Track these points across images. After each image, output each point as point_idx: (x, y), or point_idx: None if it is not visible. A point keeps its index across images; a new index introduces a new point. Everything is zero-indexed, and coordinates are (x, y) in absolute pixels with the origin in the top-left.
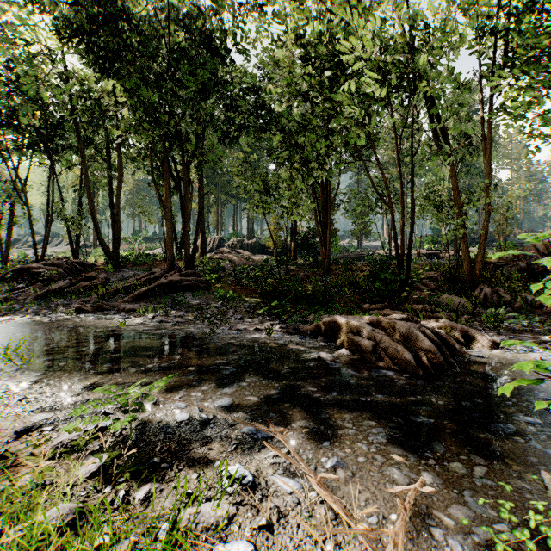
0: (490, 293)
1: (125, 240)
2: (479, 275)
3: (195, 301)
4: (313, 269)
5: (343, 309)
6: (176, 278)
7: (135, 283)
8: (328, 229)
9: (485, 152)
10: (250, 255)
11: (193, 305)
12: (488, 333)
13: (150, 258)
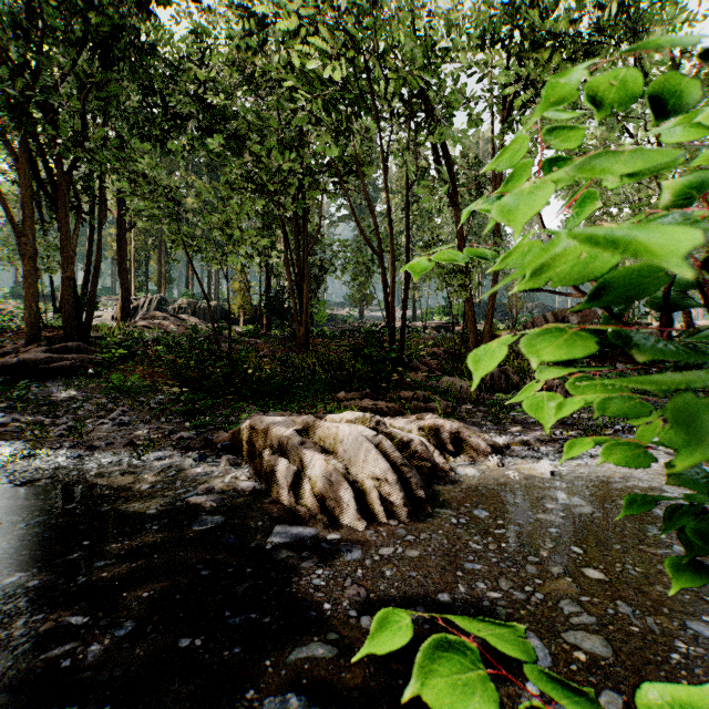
0: (497, 373)
1: None
2: None
3: (67, 395)
4: (287, 344)
5: (307, 401)
6: (37, 356)
7: None
8: (305, 287)
9: None
10: (200, 323)
11: (58, 401)
12: (491, 430)
13: (13, 324)
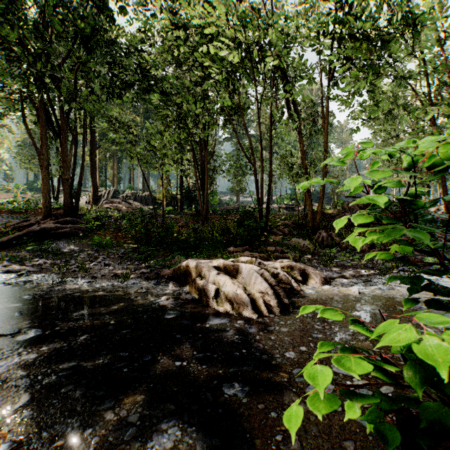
0: (326, 236)
1: (5, 188)
2: (319, 222)
3: (69, 248)
4: (194, 218)
5: (211, 252)
6: (50, 225)
7: (3, 231)
8: (205, 183)
9: (323, 127)
10: (140, 205)
11: (64, 252)
12: (323, 269)
13: (31, 206)
